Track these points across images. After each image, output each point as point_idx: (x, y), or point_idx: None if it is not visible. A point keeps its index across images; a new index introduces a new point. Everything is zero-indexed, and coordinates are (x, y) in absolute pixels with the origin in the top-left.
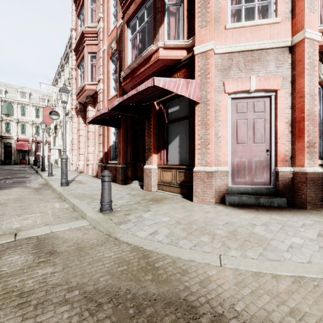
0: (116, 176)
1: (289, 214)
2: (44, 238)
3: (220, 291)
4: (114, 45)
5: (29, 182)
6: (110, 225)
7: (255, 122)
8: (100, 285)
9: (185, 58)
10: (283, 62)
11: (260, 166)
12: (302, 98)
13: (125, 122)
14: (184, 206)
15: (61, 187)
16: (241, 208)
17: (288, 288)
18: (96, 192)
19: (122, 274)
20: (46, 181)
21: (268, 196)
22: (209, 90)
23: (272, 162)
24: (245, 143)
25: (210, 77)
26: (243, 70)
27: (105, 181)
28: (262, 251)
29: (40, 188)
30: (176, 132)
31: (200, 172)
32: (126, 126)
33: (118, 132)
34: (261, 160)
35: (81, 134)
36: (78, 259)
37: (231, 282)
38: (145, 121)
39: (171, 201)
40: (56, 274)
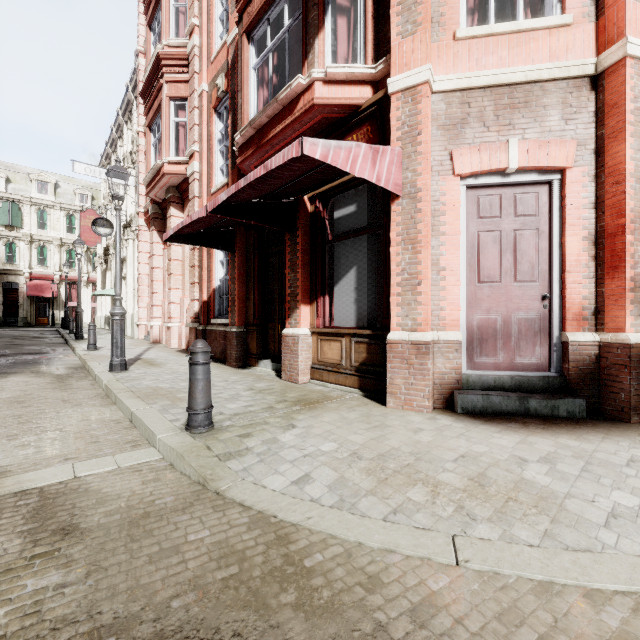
0: (226, 351)
1: (595, 434)
2: (56, 493)
3: (462, 639)
4: (223, 82)
5: (46, 364)
6: (206, 461)
7: (517, 237)
8: (170, 621)
9: (369, 102)
10: (579, 110)
11: (528, 331)
12: (620, 185)
13: (244, 239)
14: (368, 417)
15: (110, 374)
16: (491, 420)
17: (627, 628)
18: (182, 384)
19: (225, 588)
20: (82, 362)
21: (546, 393)
22: (421, 169)
23: (554, 322)
24: (495, 282)
25: (423, 141)
26: (493, 128)
27: (196, 363)
28: (548, 525)
29: (68, 376)
30: (350, 260)
31: (402, 343)
32: (246, 248)
33: (231, 260)
34: (530, 318)
35: (156, 265)
36: (126, 547)
37: (487, 610)
38: (285, 236)
39: (339, 404)
40: (67, 591)
